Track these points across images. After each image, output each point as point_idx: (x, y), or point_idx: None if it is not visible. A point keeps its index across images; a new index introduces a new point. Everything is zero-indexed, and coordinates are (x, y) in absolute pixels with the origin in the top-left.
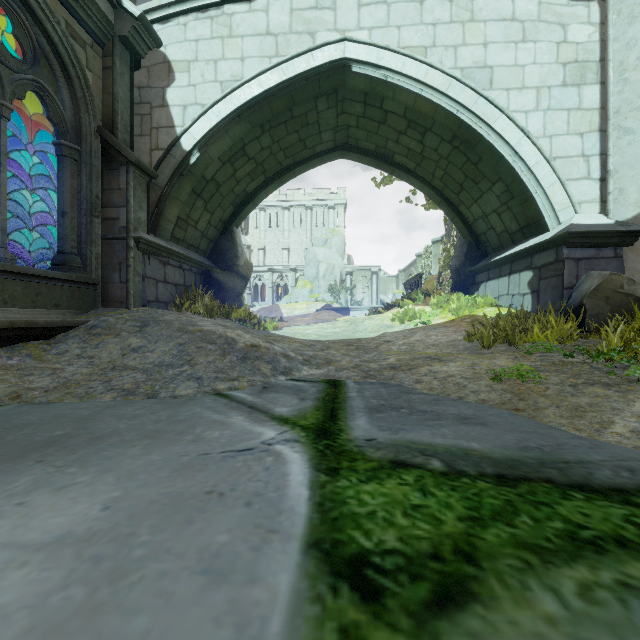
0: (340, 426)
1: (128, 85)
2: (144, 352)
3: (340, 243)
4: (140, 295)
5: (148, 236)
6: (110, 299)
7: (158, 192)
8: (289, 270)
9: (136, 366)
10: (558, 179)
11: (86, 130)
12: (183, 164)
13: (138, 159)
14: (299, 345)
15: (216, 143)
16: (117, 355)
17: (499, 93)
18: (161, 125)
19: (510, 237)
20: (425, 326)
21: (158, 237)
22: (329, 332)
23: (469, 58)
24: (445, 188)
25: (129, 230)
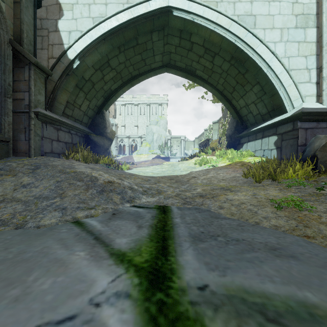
0: (171, 264)
1: (32, 15)
2: (31, 187)
3: (164, 123)
4: (39, 148)
5: (45, 111)
6: (18, 151)
7: (53, 84)
8: (138, 137)
9: (21, 198)
10: (293, 82)
11: (0, 40)
12: (69, 68)
13: (37, 61)
14: (140, 180)
15: (90, 56)
16: (9, 190)
17: (259, 31)
18: (55, 43)
19: (261, 117)
20: (214, 167)
21: (53, 113)
22: (159, 171)
23: (242, 9)
24: (224, 90)
25: (31, 106)
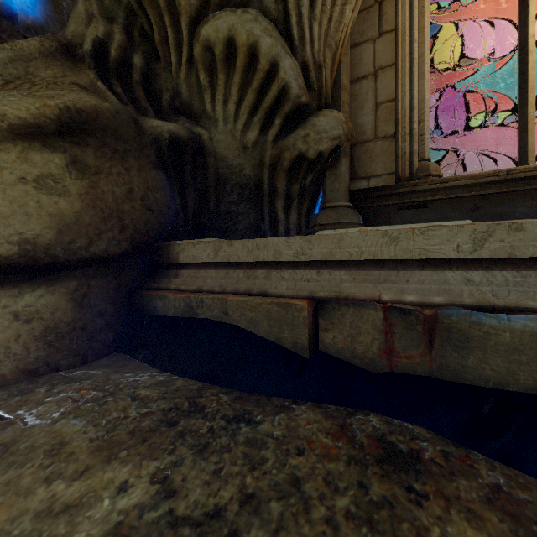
0: None
1: None
2: None
3: None
4: None
5: None
6: None
7: None
8: None
9: None
10: None
11: None
12: None
13: None
14: None
15: None
16: None
17: None
18: None
19: None
20: None
21: None
22: None
23: None
24: None
25: None
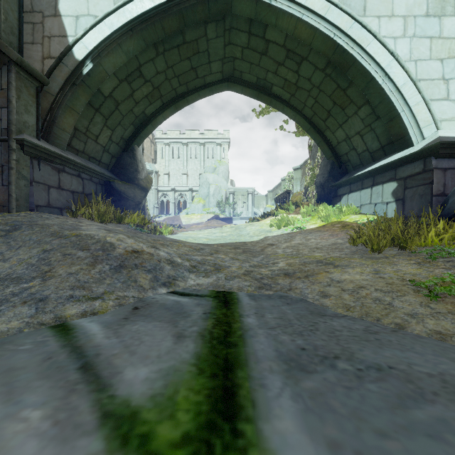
0: (246, 448)
1: None
2: None
3: (225, 170)
4: (27, 199)
5: (36, 140)
6: None
7: (50, 99)
8: (187, 190)
9: None
10: (422, 99)
11: None
12: (76, 73)
13: (20, 58)
14: (188, 249)
15: (110, 56)
16: None
17: (371, 19)
18: (53, 34)
19: (371, 155)
20: (300, 231)
21: (52, 144)
22: (217, 236)
23: None
24: (314, 116)
25: (11, 131)
